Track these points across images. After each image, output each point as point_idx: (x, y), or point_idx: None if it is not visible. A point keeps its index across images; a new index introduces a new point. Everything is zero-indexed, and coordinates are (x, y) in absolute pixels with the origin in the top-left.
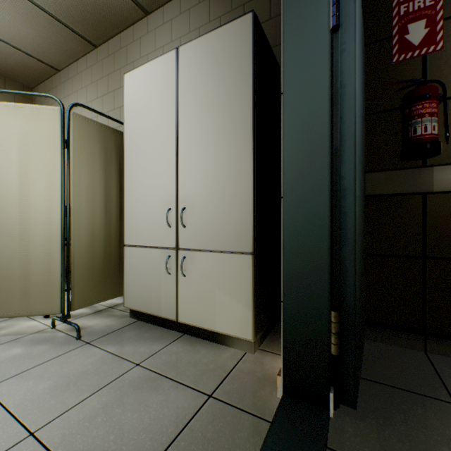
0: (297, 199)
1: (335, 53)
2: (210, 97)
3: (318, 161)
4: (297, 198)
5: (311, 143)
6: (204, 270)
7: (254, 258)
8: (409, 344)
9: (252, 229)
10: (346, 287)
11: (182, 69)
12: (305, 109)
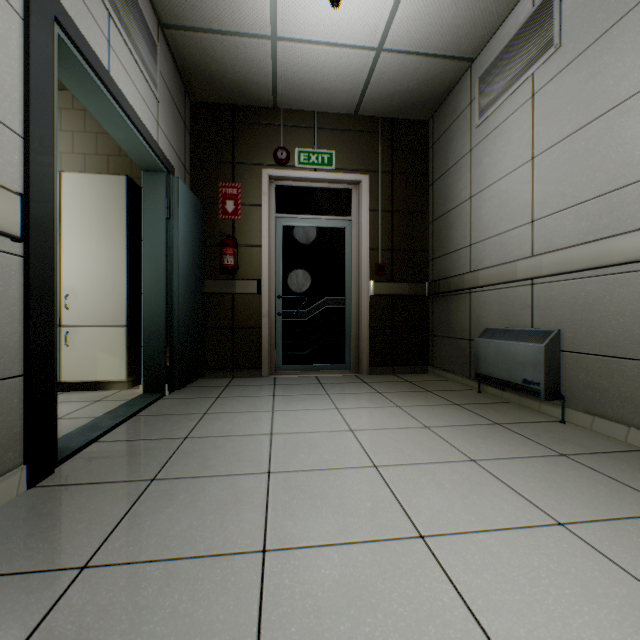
0: (151, 295)
1: (170, 229)
2: (93, 219)
3: (161, 278)
4: (151, 294)
5: (158, 269)
6: (87, 340)
7: (128, 329)
8: (227, 376)
9: (127, 311)
10: (175, 336)
11: (66, 190)
12: (155, 252)
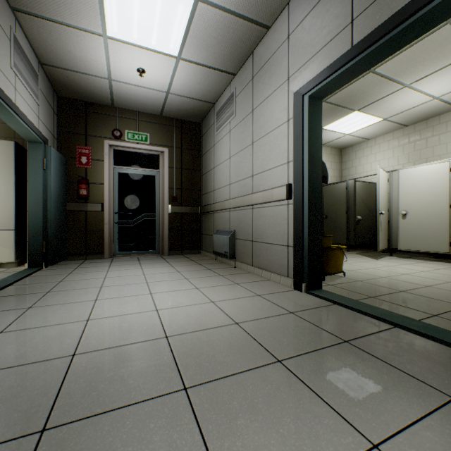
0: (33, 212)
1: (46, 175)
2: None
3: (40, 203)
4: (33, 212)
5: (38, 197)
6: None
7: (16, 232)
8: (82, 259)
9: (15, 221)
10: (49, 235)
11: None
12: (36, 188)
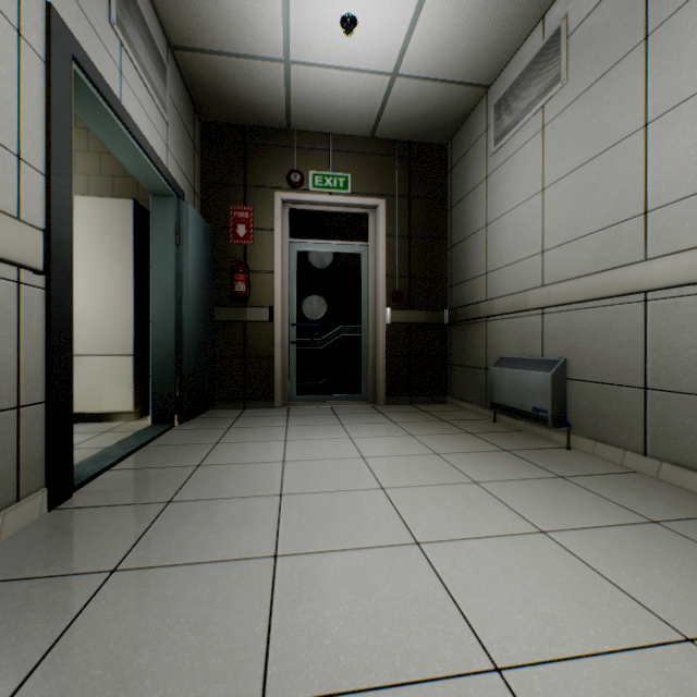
0: (160, 323)
1: (179, 255)
2: (98, 244)
3: (170, 305)
4: (160, 322)
5: (167, 296)
6: (92, 369)
7: (136, 358)
8: (238, 407)
9: (134, 339)
10: (185, 365)
11: None
12: (164, 279)
